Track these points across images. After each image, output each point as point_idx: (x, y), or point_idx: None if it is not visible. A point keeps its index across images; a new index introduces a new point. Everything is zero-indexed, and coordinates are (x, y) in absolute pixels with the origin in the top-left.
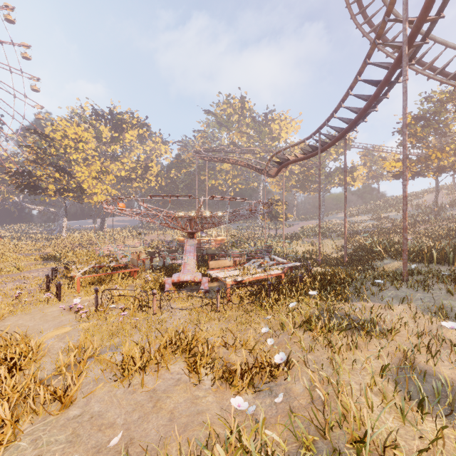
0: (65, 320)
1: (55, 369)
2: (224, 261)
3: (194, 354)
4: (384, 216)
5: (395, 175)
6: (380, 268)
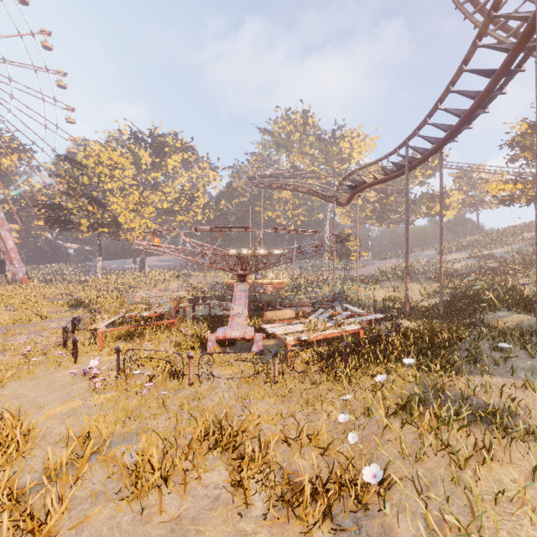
0: (75, 390)
1: (45, 469)
2: (284, 311)
3: (241, 456)
4: (487, 254)
5: (503, 201)
6: (492, 322)
